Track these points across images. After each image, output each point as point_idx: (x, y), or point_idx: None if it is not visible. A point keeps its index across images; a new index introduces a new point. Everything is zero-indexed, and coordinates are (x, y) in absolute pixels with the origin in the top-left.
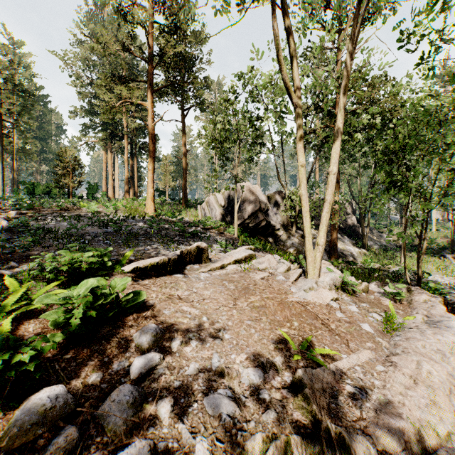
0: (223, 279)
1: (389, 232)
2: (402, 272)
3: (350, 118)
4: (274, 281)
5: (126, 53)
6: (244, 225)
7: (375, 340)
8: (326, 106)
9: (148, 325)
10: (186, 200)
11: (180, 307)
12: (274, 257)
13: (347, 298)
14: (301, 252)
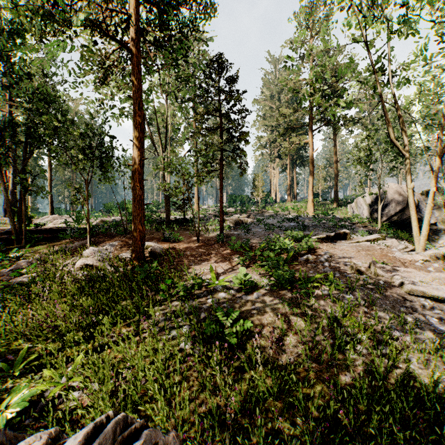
0: (356, 246)
1: None
2: None
3: None
4: (388, 250)
5: (288, 96)
6: (390, 221)
7: (429, 272)
8: None
9: (325, 251)
10: (337, 201)
11: (335, 250)
12: (397, 241)
13: (440, 263)
14: None
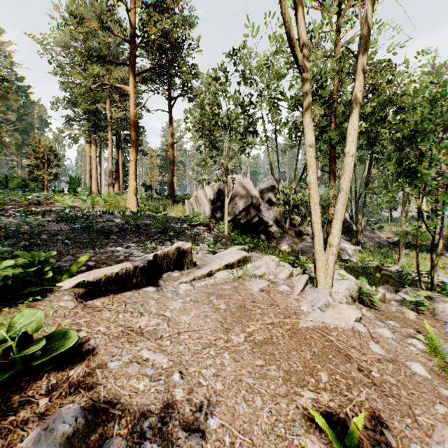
0: (210, 292)
1: (381, 228)
2: (404, 272)
3: (348, 106)
4: (276, 293)
5: (109, 39)
6: (234, 221)
7: (440, 394)
8: (324, 93)
9: (62, 410)
10: (173, 195)
11: (138, 352)
12: (272, 260)
13: (369, 315)
14: (295, 249)
